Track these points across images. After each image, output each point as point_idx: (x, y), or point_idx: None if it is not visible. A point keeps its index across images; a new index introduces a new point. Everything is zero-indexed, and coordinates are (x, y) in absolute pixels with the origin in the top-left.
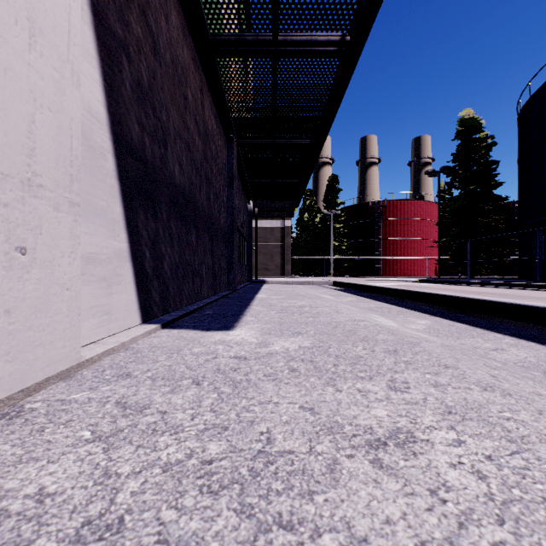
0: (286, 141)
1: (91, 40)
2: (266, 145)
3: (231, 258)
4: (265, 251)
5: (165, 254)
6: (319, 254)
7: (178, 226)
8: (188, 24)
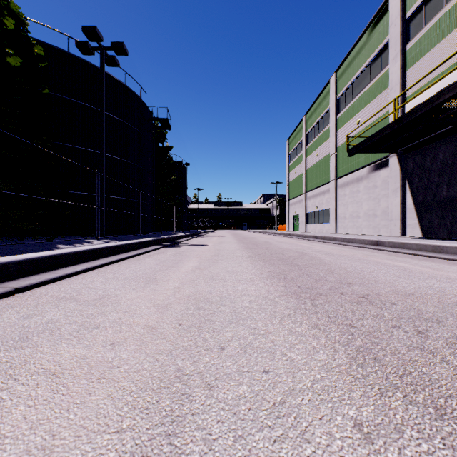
0: None
1: (409, 194)
2: None
3: None
4: None
5: (434, 221)
6: None
7: (444, 211)
8: (451, 135)
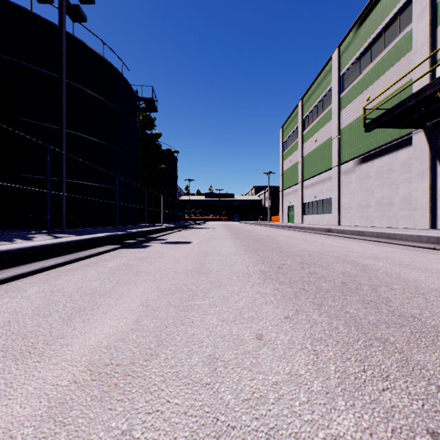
0: None
1: None
2: None
3: None
4: None
5: None
6: None
7: None
8: None
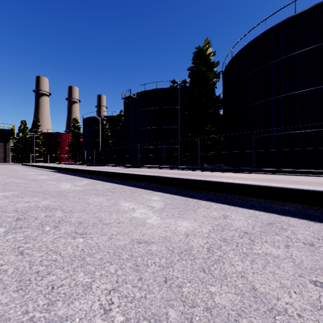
0: (2, 136)
1: None
2: None
3: None
4: None
5: None
6: (28, 153)
7: None
8: None
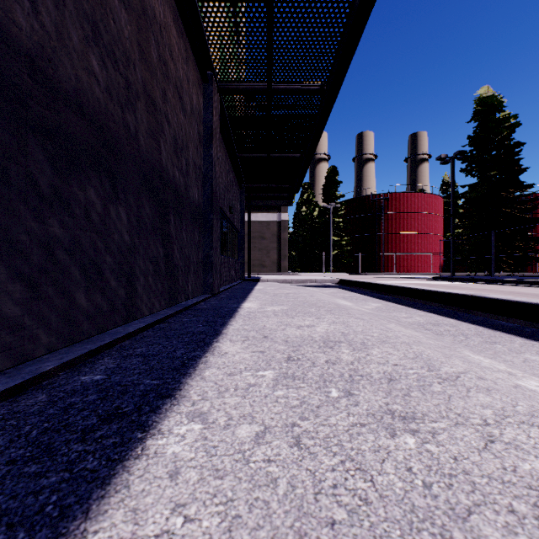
0: (286, 85)
1: None
2: (259, 91)
3: (209, 247)
4: (261, 246)
5: None
6: (317, 250)
7: None
8: None
